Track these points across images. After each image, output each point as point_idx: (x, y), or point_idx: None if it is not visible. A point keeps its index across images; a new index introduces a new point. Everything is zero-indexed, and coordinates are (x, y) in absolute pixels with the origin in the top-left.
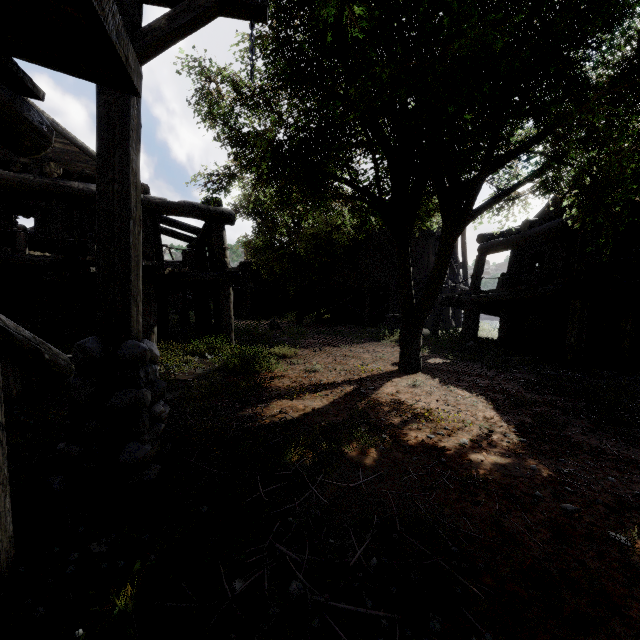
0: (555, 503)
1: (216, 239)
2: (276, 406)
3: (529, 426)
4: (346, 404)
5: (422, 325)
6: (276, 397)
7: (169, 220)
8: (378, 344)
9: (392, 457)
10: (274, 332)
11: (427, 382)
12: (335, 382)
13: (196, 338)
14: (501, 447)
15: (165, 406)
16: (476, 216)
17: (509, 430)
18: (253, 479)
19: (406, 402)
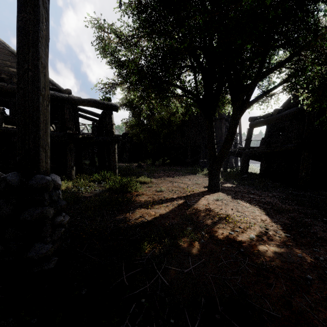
0: (322, 284)
1: (108, 119)
2: (138, 213)
3: (289, 226)
4: (179, 211)
5: (221, 165)
6: (138, 207)
7: (84, 110)
8: (195, 176)
9: (209, 248)
10: (140, 169)
11: (224, 197)
12: (172, 198)
13: (98, 173)
14: (276, 240)
15: (66, 216)
16: (251, 104)
17: (278, 228)
18: (120, 265)
19: (214, 210)
